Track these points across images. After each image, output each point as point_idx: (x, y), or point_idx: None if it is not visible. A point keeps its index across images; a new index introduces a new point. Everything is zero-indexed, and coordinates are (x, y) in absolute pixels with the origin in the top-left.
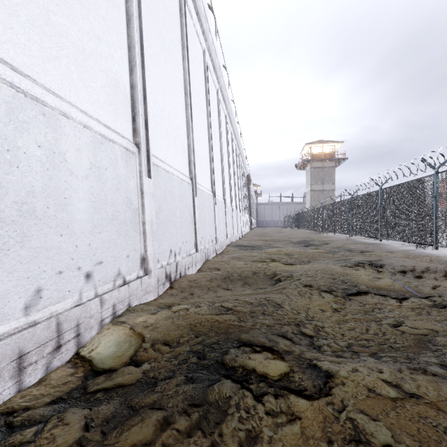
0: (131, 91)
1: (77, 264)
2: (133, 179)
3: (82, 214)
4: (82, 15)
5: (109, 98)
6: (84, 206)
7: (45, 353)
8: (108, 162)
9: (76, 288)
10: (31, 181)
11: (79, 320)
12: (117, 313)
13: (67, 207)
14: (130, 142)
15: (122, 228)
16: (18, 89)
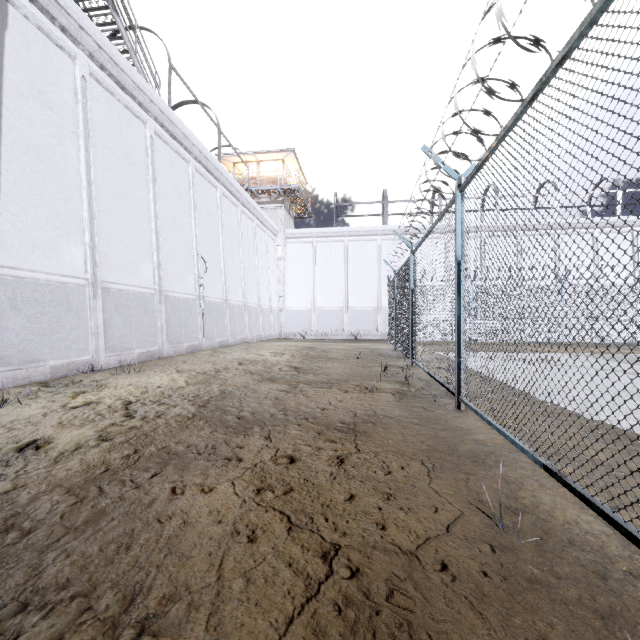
0: None
1: None
2: None
3: None
4: None
5: None
6: None
7: None
8: None
9: None
10: None
11: None
12: None
13: None
14: None
15: None
16: None
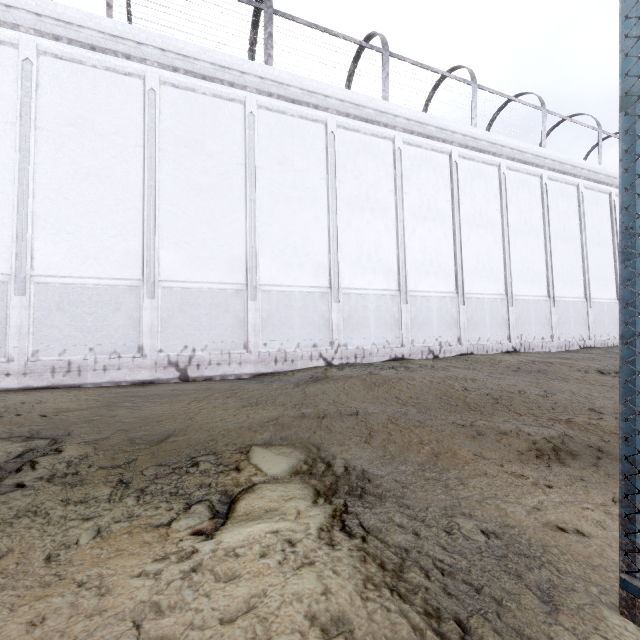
0: (615, 283)
1: (606, 332)
2: (617, 311)
3: (606, 321)
4: (604, 276)
5: (610, 291)
6: (606, 320)
7: (603, 345)
8: (610, 308)
9: (606, 336)
10: (600, 317)
11: (607, 342)
12: (614, 345)
13: (604, 320)
14: (616, 300)
15: (614, 325)
16: (598, 302)
